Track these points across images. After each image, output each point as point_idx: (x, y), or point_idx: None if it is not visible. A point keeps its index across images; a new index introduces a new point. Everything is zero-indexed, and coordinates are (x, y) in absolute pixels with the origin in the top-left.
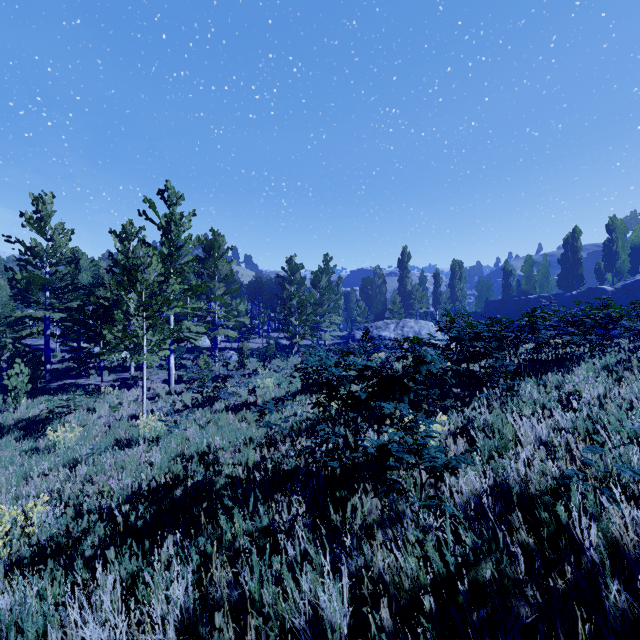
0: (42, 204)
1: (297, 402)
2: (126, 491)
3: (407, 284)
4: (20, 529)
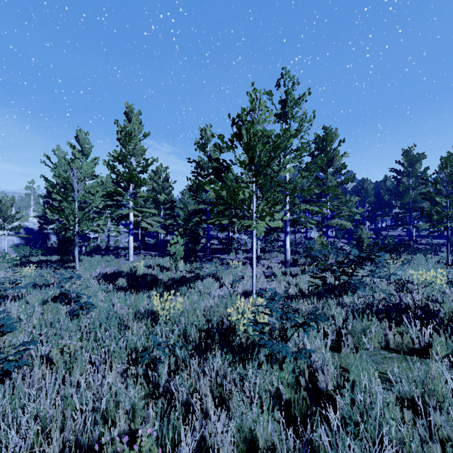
0: (204, 132)
1: None
2: None
3: None
4: None
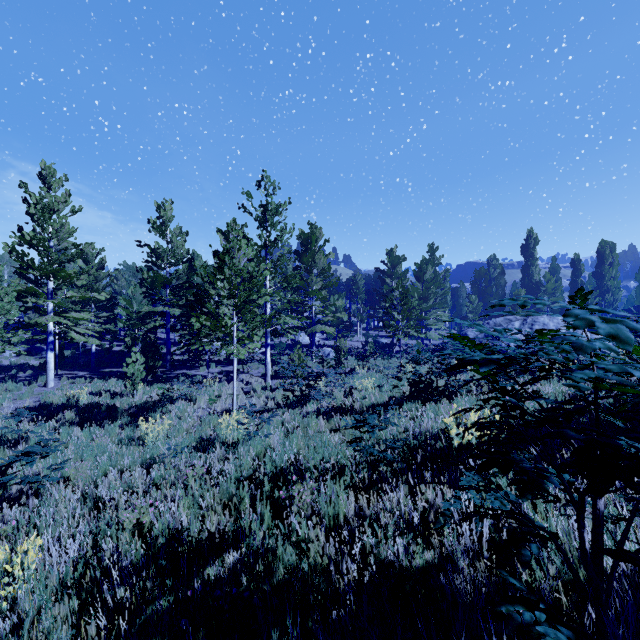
0: (163, 210)
1: (405, 412)
2: (164, 532)
3: (533, 274)
4: (1, 585)
